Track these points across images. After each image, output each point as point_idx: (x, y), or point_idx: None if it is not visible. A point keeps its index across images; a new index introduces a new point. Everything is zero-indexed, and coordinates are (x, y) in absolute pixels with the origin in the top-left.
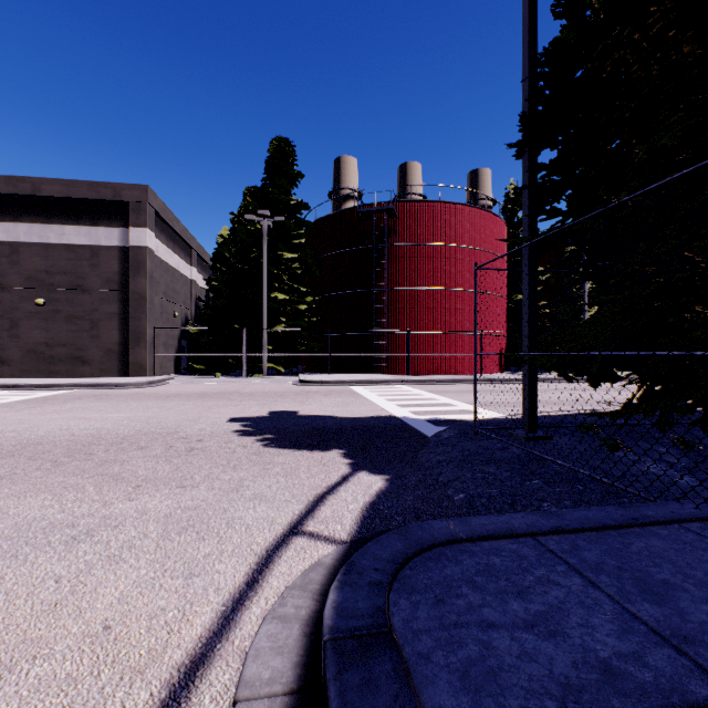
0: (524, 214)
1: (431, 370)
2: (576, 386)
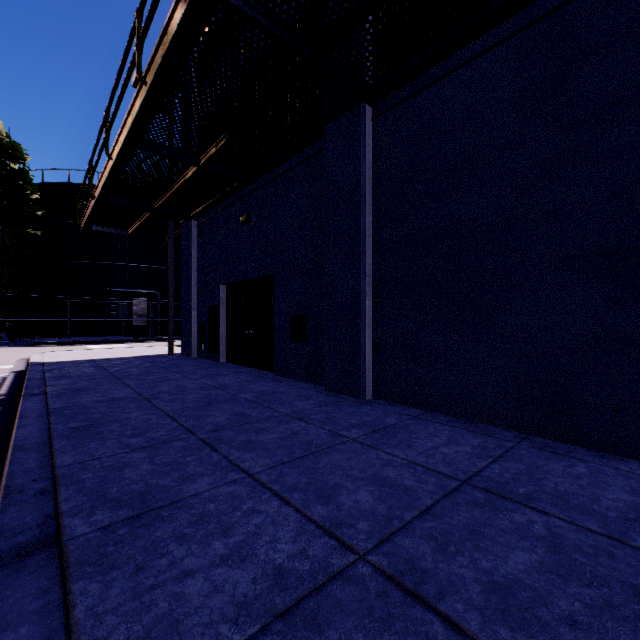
0: None
1: None
2: None
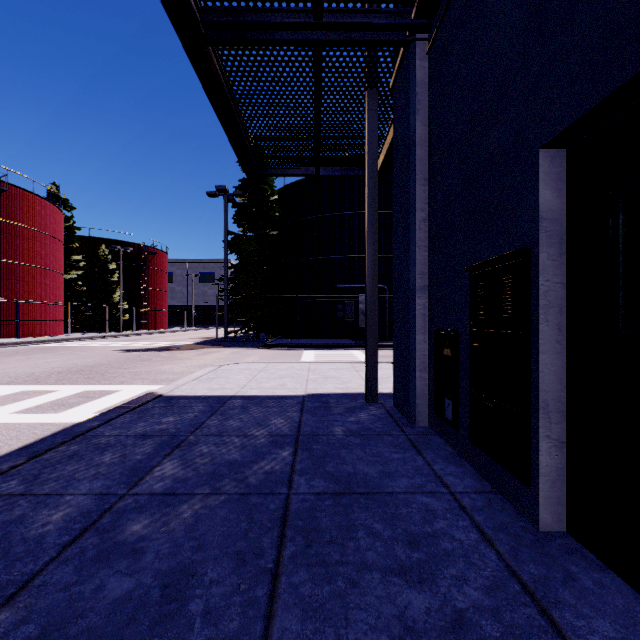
0: (226, 282)
1: (28, 333)
2: (153, 336)
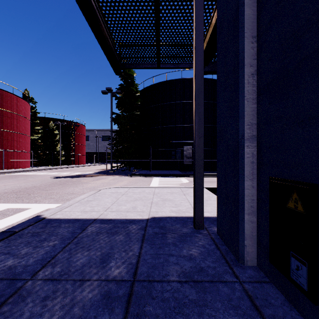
0: (111, 140)
1: (10, 167)
2: (75, 168)
